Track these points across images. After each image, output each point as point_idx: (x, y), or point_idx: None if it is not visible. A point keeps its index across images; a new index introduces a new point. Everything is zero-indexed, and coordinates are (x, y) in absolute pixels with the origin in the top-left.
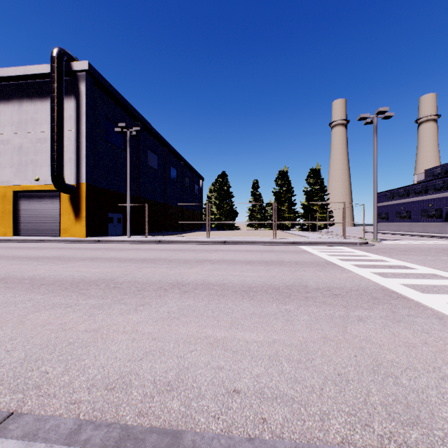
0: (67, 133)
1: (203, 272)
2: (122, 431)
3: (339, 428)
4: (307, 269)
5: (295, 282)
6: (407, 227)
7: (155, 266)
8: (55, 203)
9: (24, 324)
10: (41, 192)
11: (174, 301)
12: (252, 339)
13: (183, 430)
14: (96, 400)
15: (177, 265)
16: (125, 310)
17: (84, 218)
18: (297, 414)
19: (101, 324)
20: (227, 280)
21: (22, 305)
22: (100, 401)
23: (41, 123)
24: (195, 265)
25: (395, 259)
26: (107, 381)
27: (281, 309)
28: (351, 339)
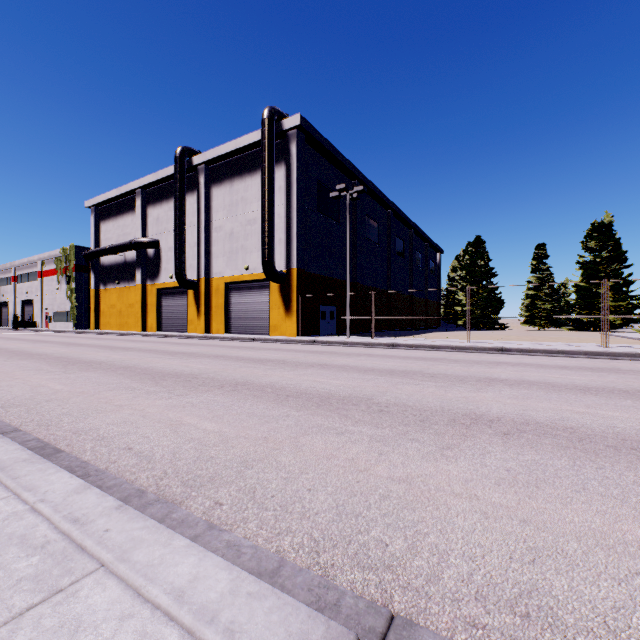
0: (277, 209)
1: (507, 401)
2: None
3: None
4: None
5: None
6: None
7: (414, 382)
8: (264, 295)
9: (303, 451)
10: (250, 282)
11: (499, 449)
12: None
13: None
14: (514, 635)
15: (449, 384)
16: (426, 452)
17: (295, 313)
18: None
19: (407, 471)
20: (571, 421)
21: (284, 422)
22: (523, 639)
23: (251, 202)
24: (481, 387)
25: None
26: (501, 593)
27: None
28: None
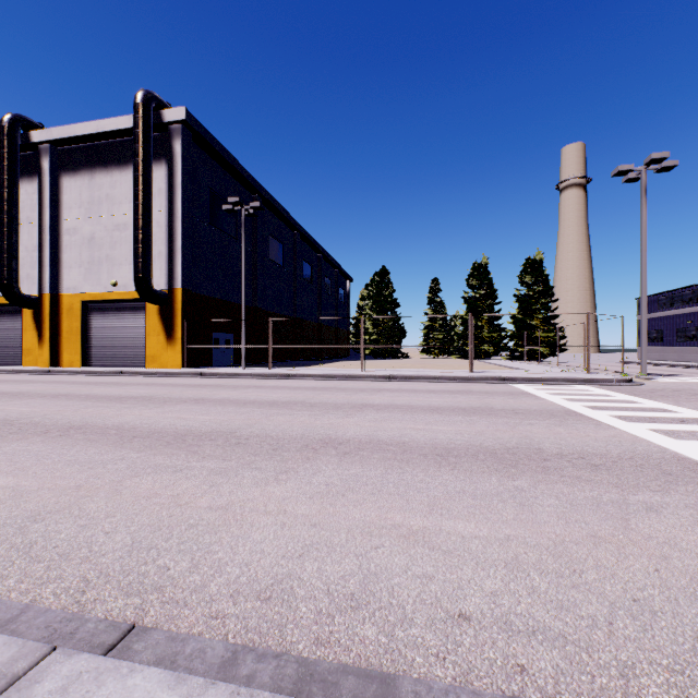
0: (156, 215)
1: (366, 424)
2: (300, 667)
3: (659, 694)
4: (536, 423)
5: (519, 443)
6: (697, 354)
7: (290, 413)
8: (139, 318)
9: (122, 494)
10: (120, 302)
11: (332, 467)
12: (470, 532)
13: (394, 674)
14: (248, 615)
15: (324, 412)
16: (261, 479)
17: (179, 340)
18: (577, 662)
19: (230, 499)
20: (407, 437)
21: (113, 466)
22: (253, 617)
23: (120, 202)
24: (352, 413)
25: (688, 408)
26: (257, 586)
27: (507, 485)
28: (642, 541)
